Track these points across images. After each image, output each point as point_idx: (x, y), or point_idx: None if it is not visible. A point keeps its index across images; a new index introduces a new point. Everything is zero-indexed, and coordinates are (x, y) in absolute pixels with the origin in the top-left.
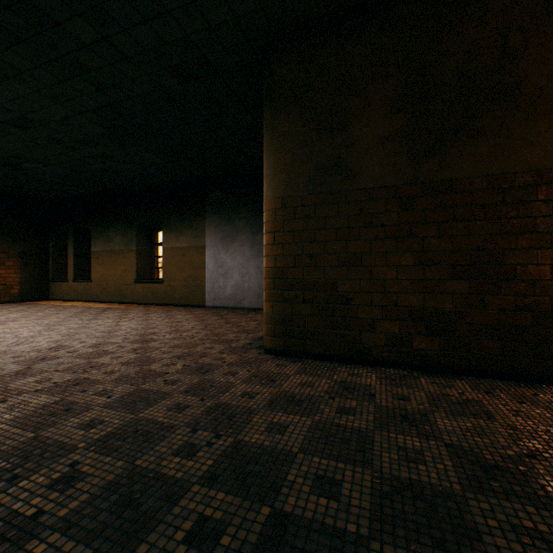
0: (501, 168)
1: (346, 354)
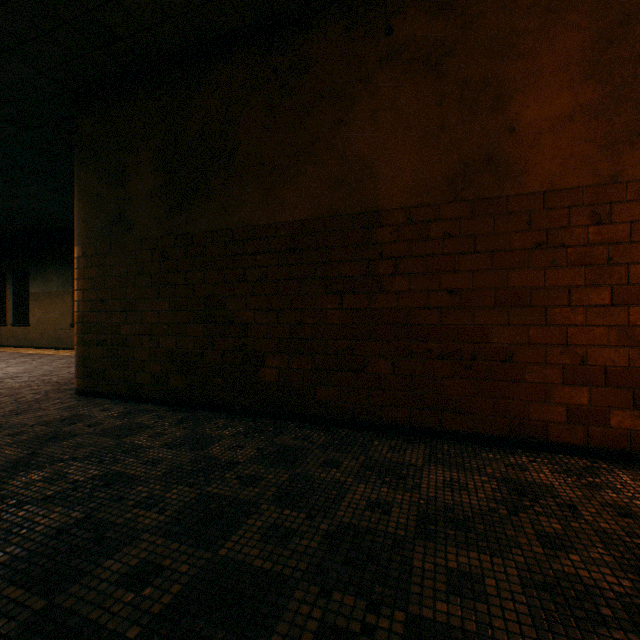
0: (225, 223)
1: (127, 393)
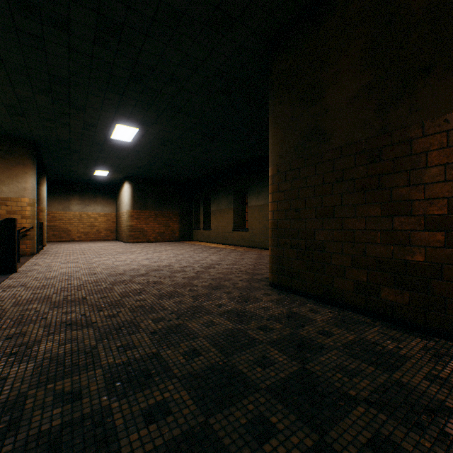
0: None
1: (322, 295)
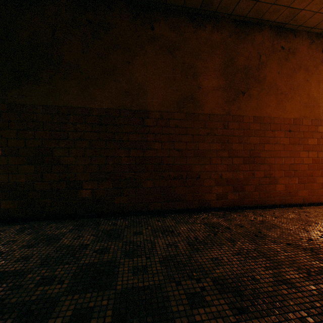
0: (52, 102)
1: None
